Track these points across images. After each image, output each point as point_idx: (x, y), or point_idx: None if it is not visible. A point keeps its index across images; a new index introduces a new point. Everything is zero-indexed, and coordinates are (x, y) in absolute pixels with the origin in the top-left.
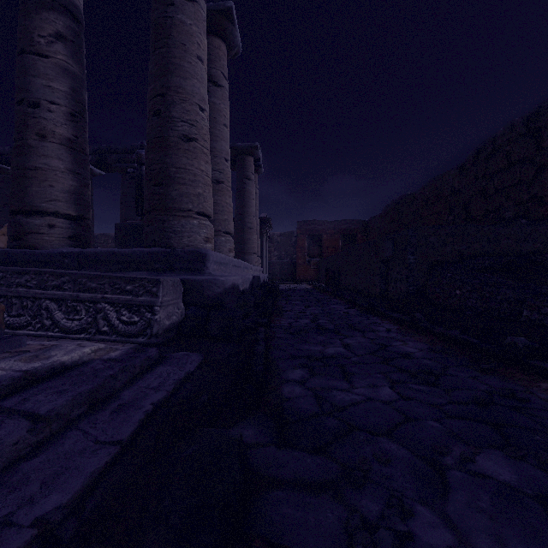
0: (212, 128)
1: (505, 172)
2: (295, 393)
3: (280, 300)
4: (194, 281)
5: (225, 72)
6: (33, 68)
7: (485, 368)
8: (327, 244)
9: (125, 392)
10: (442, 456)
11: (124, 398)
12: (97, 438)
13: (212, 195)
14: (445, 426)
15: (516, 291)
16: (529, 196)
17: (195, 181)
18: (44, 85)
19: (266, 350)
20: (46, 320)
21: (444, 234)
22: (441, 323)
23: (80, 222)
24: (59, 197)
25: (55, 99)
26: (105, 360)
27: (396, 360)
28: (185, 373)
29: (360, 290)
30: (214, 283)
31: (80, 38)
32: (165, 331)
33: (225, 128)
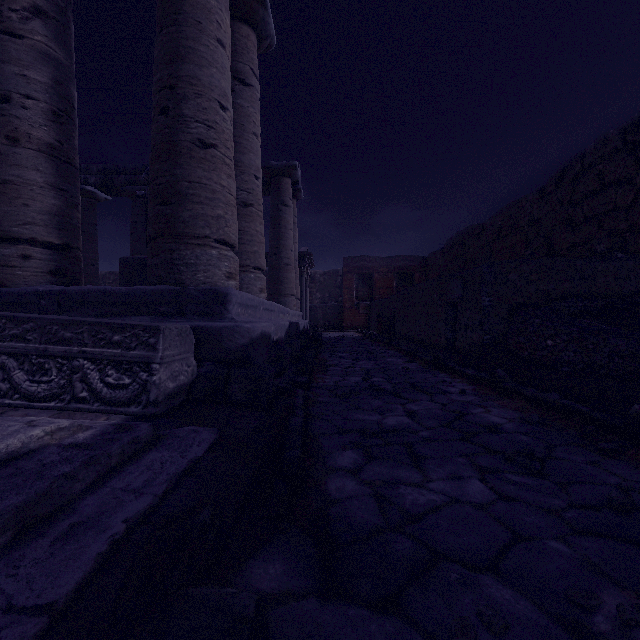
0: (239, 137)
1: (597, 196)
2: (346, 491)
3: (323, 352)
4: (211, 328)
5: (255, 68)
6: (2, 51)
7: (606, 448)
8: (379, 284)
9: (87, 500)
10: (588, 615)
11: (83, 511)
12: (11, 600)
13: (239, 221)
14: (576, 551)
15: (632, 342)
16: (627, 225)
17: (214, 200)
18: (17, 73)
19: (305, 421)
20: (2, 383)
21: (528, 270)
22: (530, 382)
23: (66, 252)
24: (36, 219)
25: (31, 92)
26: (65, 447)
27: (480, 435)
28: (188, 462)
29: (420, 340)
30: (237, 332)
31: (67, 17)
32: (168, 397)
33: (255, 137)
